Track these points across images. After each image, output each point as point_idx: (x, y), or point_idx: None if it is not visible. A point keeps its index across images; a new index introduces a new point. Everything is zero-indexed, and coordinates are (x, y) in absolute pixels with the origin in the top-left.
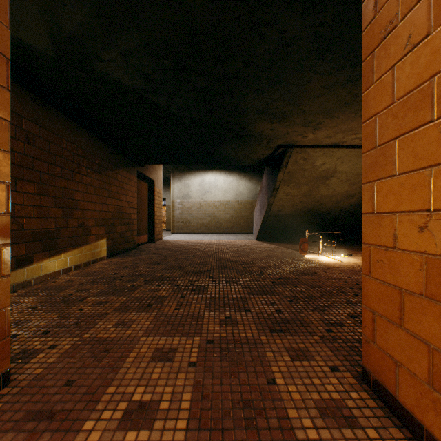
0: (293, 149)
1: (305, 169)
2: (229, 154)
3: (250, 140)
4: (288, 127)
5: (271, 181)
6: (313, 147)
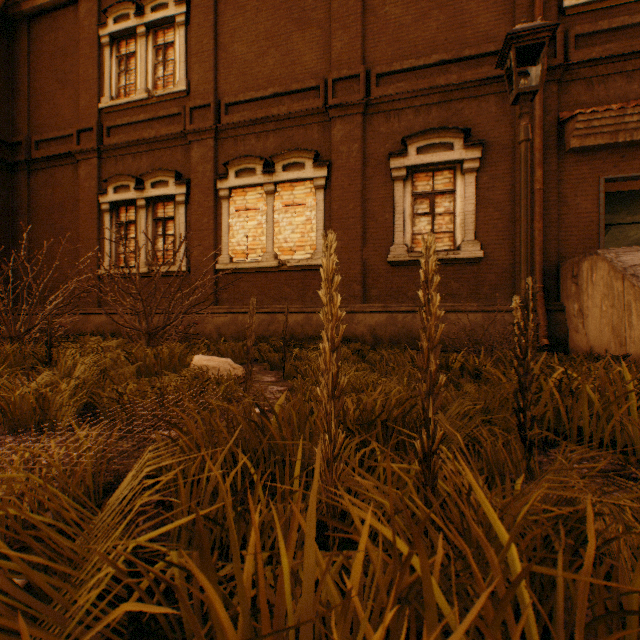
0: (611, 227)
1: (618, 239)
2: None
3: None
4: (614, 216)
5: None
6: (627, 224)
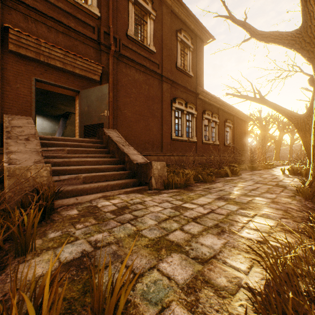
0: (72, 114)
1: None
2: (46, 110)
3: (57, 108)
4: (70, 108)
5: (64, 123)
6: None
